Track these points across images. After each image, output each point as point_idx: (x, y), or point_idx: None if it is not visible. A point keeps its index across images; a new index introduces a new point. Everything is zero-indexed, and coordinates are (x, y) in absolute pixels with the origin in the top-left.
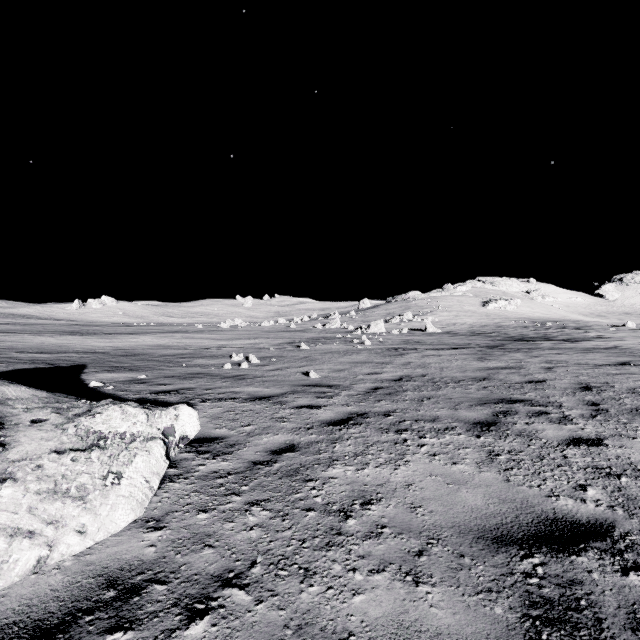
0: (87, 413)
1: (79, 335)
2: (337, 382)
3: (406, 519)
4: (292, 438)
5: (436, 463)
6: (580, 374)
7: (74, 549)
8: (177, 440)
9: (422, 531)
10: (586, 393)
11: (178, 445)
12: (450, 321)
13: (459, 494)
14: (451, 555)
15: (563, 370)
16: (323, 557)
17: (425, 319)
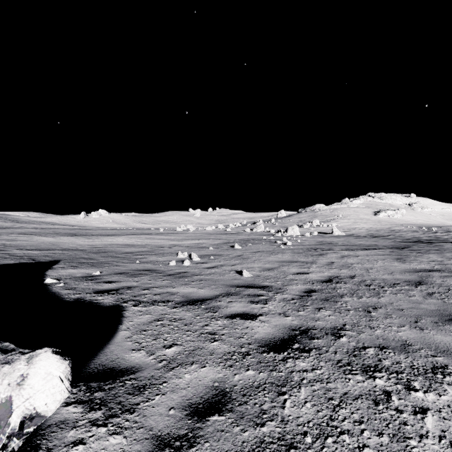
0: None
1: (73, 236)
2: (269, 282)
3: None
4: (222, 375)
5: None
6: None
7: None
8: (15, 426)
9: None
10: None
11: (19, 432)
12: (350, 226)
13: None
14: None
15: None
16: None
17: (330, 225)
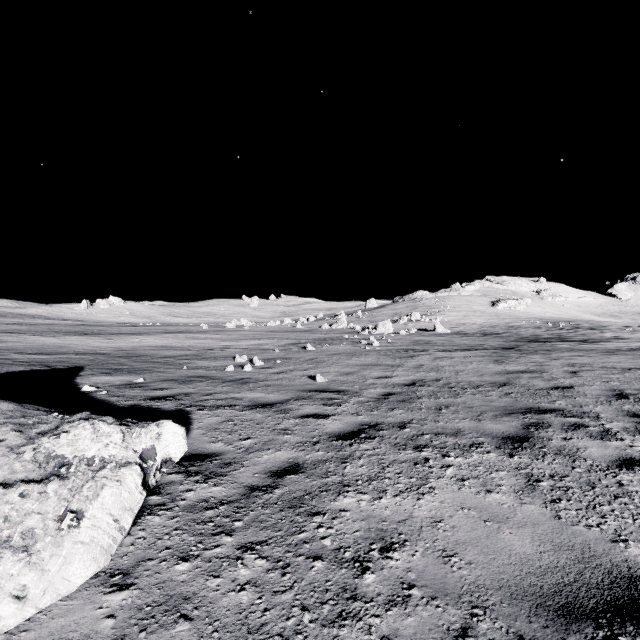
0: (52, 431)
1: (83, 335)
2: (345, 387)
3: (439, 574)
4: (296, 455)
5: (466, 491)
6: (610, 379)
7: (7, 623)
8: (158, 464)
9: (462, 594)
10: (623, 402)
11: (160, 470)
12: (459, 321)
13: (501, 536)
14: (506, 636)
15: (590, 374)
16: (334, 638)
17: (433, 319)
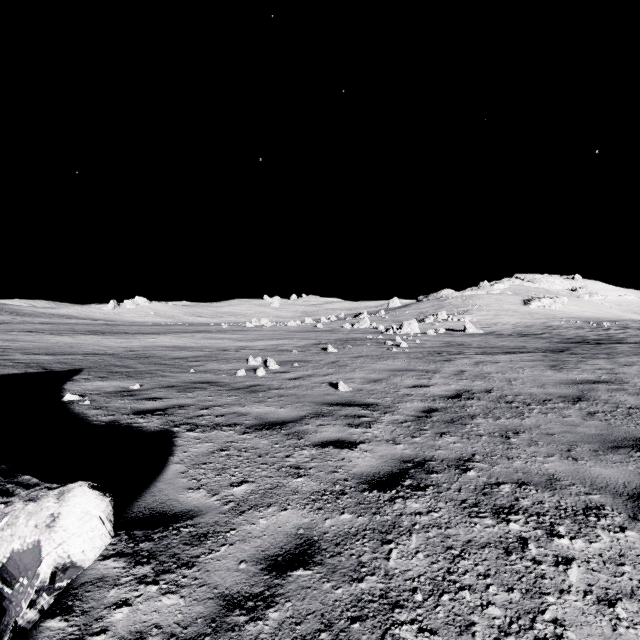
0: None
1: (99, 335)
2: (374, 399)
3: None
4: (309, 520)
5: (632, 638)
6: None
7: None
8: (45, 578)
9: None
10: None
11: (50, 587)
12: (490, 321)
13: None
14: None
15: None
16: None
17: (462, 319)
